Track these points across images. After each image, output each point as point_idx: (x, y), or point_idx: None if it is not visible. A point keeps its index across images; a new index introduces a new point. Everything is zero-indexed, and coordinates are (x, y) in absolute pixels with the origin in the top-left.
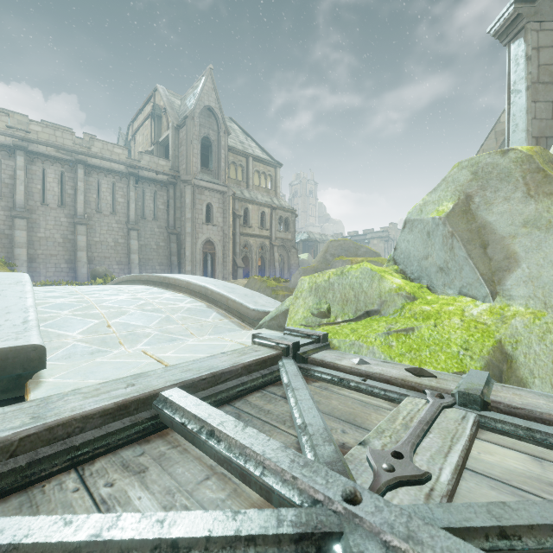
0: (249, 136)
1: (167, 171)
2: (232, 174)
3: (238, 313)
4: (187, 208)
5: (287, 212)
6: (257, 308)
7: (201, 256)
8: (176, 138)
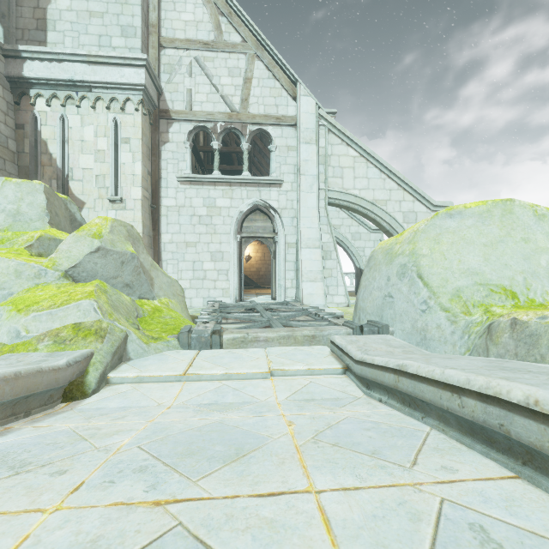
0: None
1: None
2: None
3: (6, 408)
4: None
5: None
6: (70, 360)
7: None
8: None
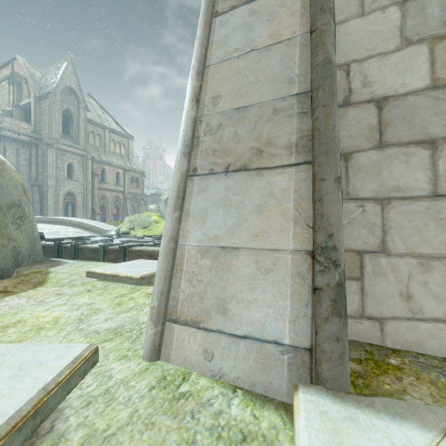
0: (106, 111)
1: (29, 133)
2: (91, 137)
3: (99, 232)
4: (49, 166)
5: (137, 174)
6: (108, 229)
7: (63, 204)
8: (38, 107)
